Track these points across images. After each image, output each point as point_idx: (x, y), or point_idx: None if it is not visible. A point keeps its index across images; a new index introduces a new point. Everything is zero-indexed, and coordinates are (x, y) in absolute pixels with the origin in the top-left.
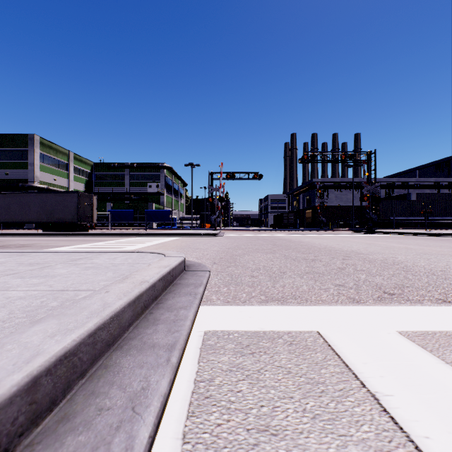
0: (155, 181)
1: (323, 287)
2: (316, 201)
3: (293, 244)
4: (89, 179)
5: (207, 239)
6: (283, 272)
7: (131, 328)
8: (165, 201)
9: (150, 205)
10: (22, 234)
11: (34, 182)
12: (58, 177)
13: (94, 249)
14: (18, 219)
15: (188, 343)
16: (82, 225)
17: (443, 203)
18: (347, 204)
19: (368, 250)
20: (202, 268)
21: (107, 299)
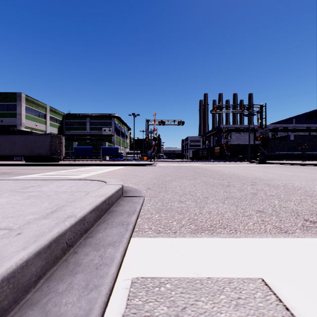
0: (108, 127)
1: (245, 214)
2: (222, 141)
3: (209, 172)
4: (61, 125)
5: (145, 168)
6: (206, 197)
7: (41, 282)
8: (115, 141)
9: (104, 144)
10: (9, 164)
11: (21, 127)
12: (38, 123)
13: (56, 176)
14: (7, 153)
15: (109, 303)
16: (54, 158)
17: (313, 142)
18: (244, 143)
19: (267, 177)
20: (137, 193)
21: (9, 248)
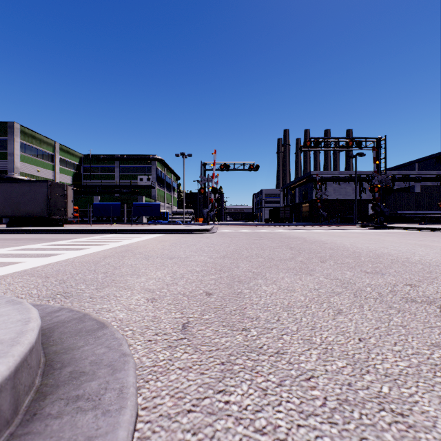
0: (146, 174)
1: None
2: (313, 195)
3: (317, 247)
4: (77, 172)
5: (196, 236)
6: None
7: None
8: (157, 195)
9: (139, 199)
10: None
11: (14, 173)
12: (42, 169)
13: None
14: None
15: None
16: (53, 219)
17: None
18: (345, 198)
19: None
20: None
21: None
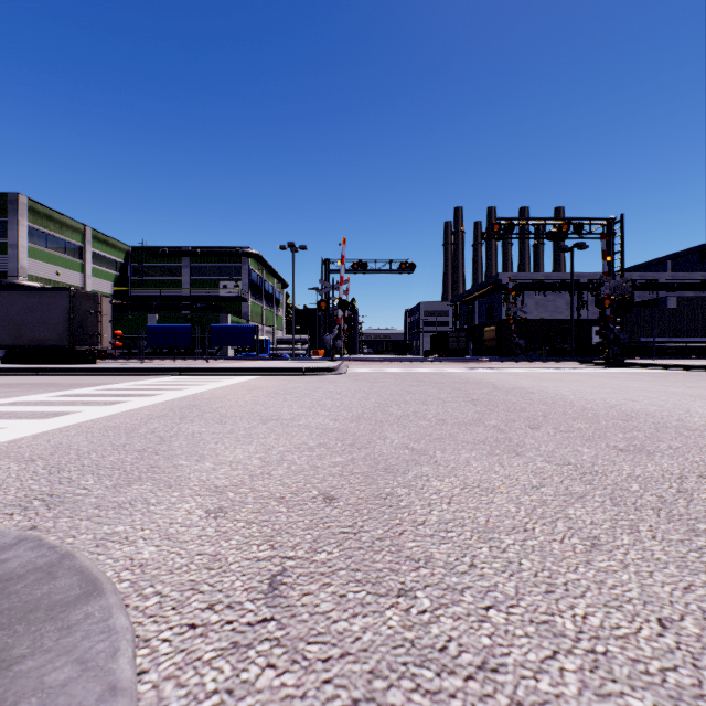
0: (233, 278)
1: None
2: (503, 312)
3: (519, 400)
4: (121, 275)
5: (312, 380)
6: None
7: None
8: (250, 312)
9: (222, 318)
10: None
11: (19, 277)
12: (64, 270)
13: None
14: None
15: None
16: (79, 352)
17: None
18: (555, 316)
19: None
20: None
21: None
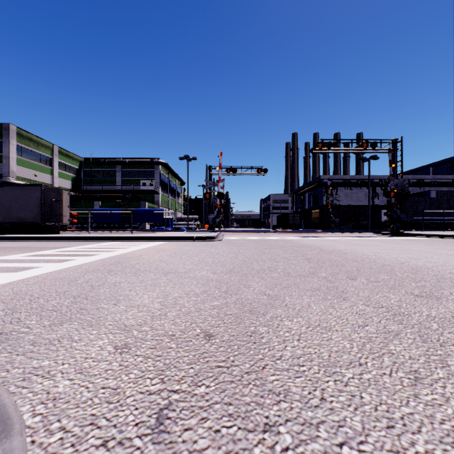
0: (149, 179)
1: None
2: (324, 200)
3: (338, 258)
4: (77, 176)
5: (200, 245)
6: None
7: None
8: (160, 200)
9: (142, 204)
10: None
11: (10, 178)
12: (39, 173)
13: None
14: None
15: None
16: (48, 226)
17: None
18: (357, 203)
19: None
20: None
21: None
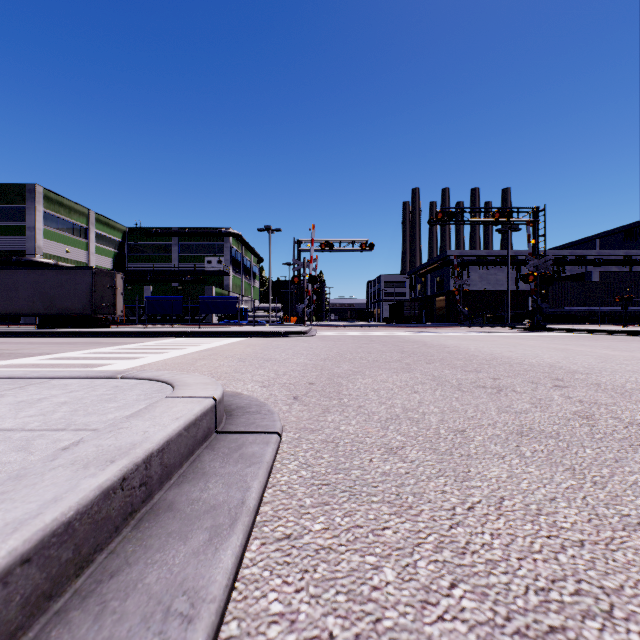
0: (216, 255)
1: (628, 513)
2: (451, 284)
3: (434, 351)
4: (119, 252)
5: (290, 340)
6: (459, 430)
7: None
8: (231, 284)
9: (208, 290)
10: None
11: (36, 255)
12: (72, 248)
13: (82, 362)
14: None
15: None
16: (99, 319)
17: None
18: (496, 288)
19: (577, 363)
20: (262, 420)
21: None
